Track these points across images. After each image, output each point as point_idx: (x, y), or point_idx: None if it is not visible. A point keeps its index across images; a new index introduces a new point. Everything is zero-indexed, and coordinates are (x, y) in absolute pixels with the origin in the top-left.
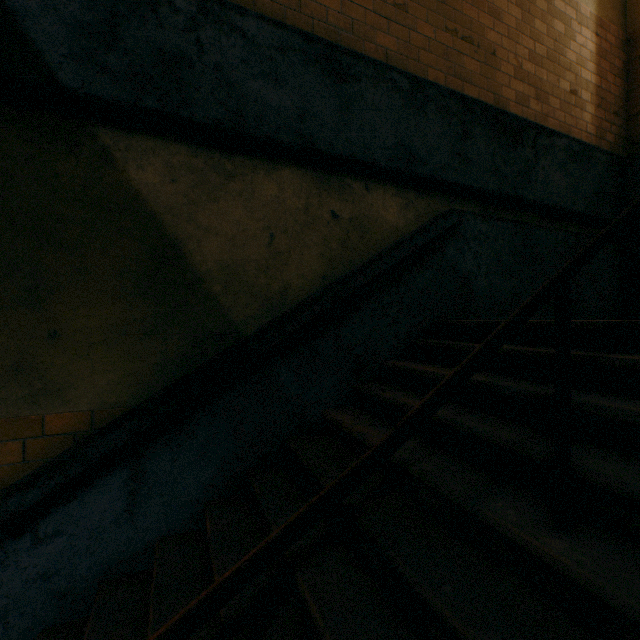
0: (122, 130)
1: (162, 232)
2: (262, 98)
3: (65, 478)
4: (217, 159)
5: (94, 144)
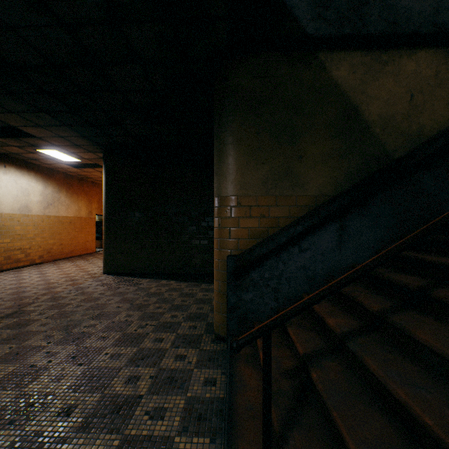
0: (328, 51)
1: (347, 102)
2: (408, 9)
3: (311, 223)
4: (377, 55)
5: (316, 62)
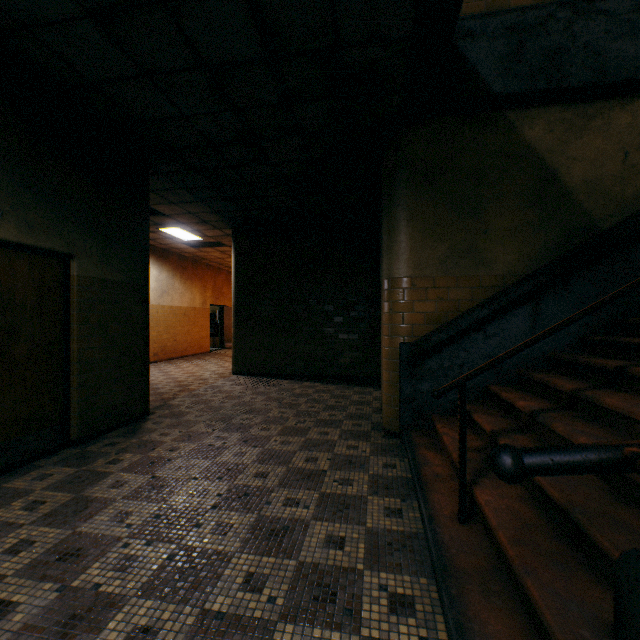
0: (519, 109)
1: (543, 166)
2: (621, 53)
3: (498, 306)
4: (580, 109)
5: (504, 122)
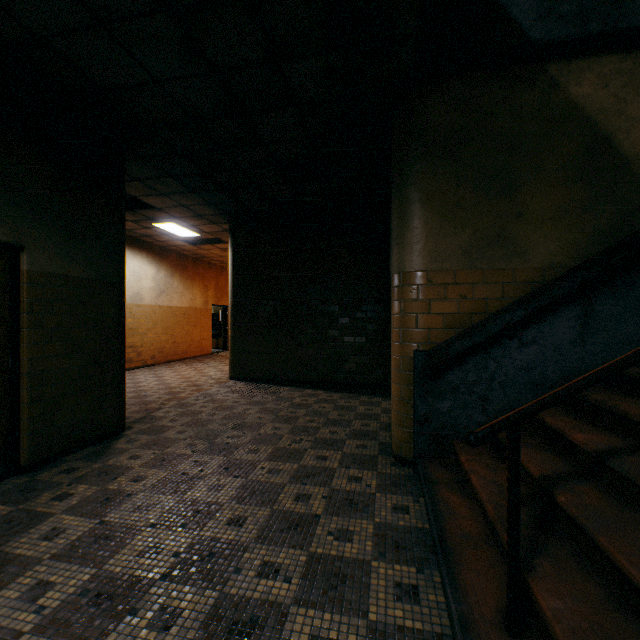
0: (563, 61)
1: (594, 130)
2: None
3: (537, 306)
4: None
5: (544, 78)
